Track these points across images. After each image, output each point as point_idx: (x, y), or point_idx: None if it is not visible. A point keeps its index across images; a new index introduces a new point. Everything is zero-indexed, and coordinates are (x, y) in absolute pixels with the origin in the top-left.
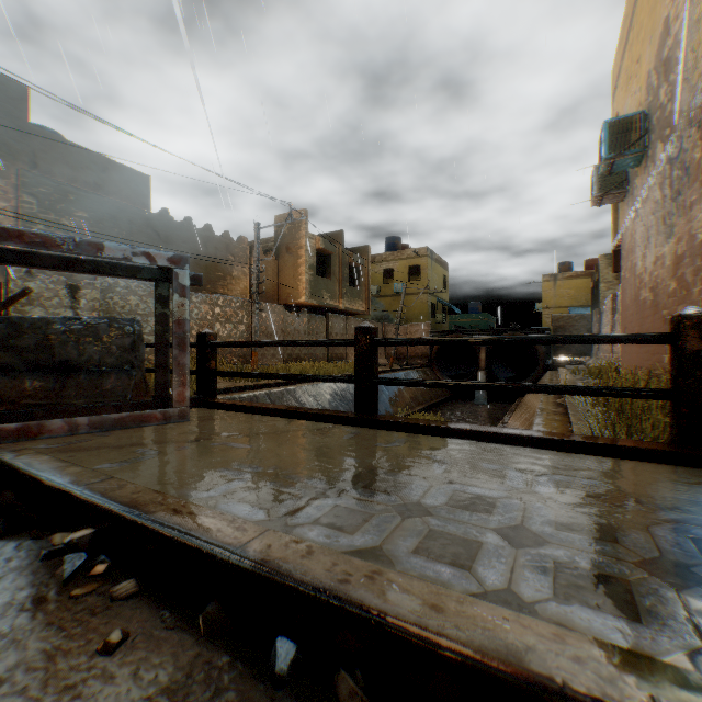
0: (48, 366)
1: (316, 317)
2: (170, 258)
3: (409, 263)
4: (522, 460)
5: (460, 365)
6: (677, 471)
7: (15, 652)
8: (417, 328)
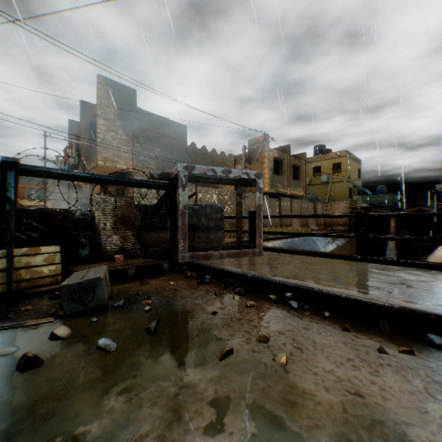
0: None
1: (273, 200)
2: (255, 174)
3: (332, 162)
4: None
5: (370, 231)
6: None
7: (310, 327)
8: (338, 205)
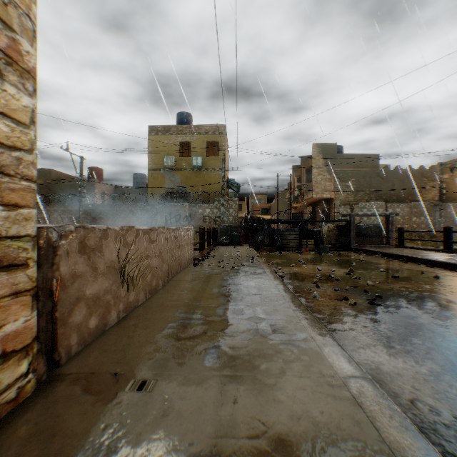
0: (359, 235)
1: None
2: (389, 213)
3: None
4: None
5: None
6: None
7: (376, 258)
8: None
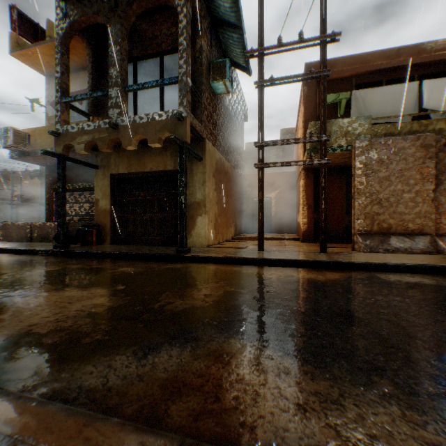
0: None
1: None
2: None
3: None
4: None
5: None
6: None
7: None
8: None
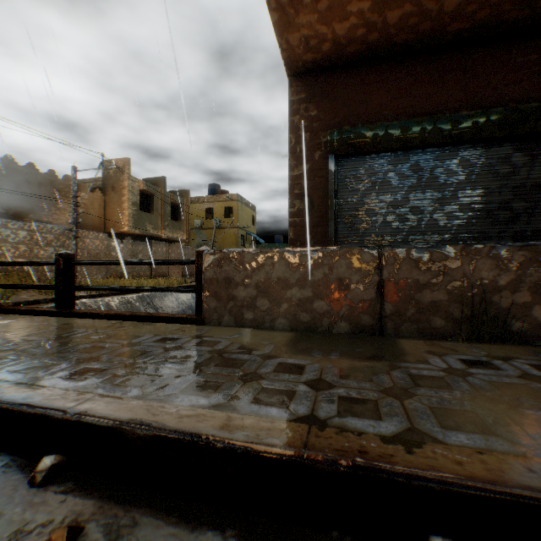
0: None
1: (140, 243)
2: None
3: (225, 205)
4: (105, 326)
5: None
6: (174, 326)
7: None
8: None
